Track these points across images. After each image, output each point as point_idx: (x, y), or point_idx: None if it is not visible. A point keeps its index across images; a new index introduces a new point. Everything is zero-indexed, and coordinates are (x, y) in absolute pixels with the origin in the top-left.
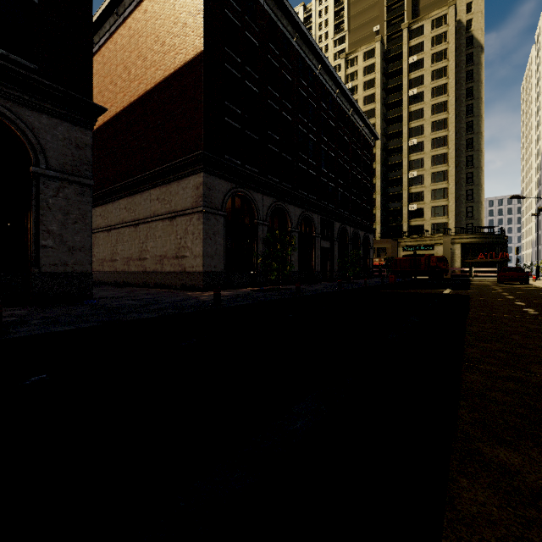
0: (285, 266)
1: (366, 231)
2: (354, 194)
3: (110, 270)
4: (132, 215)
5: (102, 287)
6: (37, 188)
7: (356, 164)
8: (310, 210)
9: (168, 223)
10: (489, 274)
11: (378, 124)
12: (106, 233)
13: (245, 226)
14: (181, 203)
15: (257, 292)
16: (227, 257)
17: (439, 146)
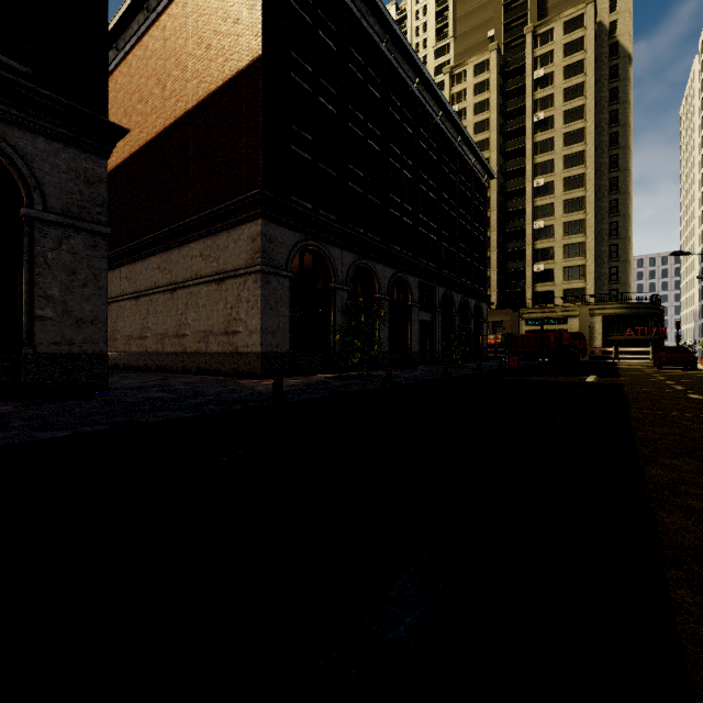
0: (372, 345)
1: (478, 299)
2: (462, 250)
3: (139, 350)
4: (168, 277)
5: (127, 373)
6: (31, 237)
7: (464, 211)
8: (404, 271)
9: (215, 288)
10: (640, 356)
11: (493, 158)
12: (133, 301)
13: (318, 292)
14: (232, 261)
15: (334, 380)
16: (295, 334)
17: (574, 187)
